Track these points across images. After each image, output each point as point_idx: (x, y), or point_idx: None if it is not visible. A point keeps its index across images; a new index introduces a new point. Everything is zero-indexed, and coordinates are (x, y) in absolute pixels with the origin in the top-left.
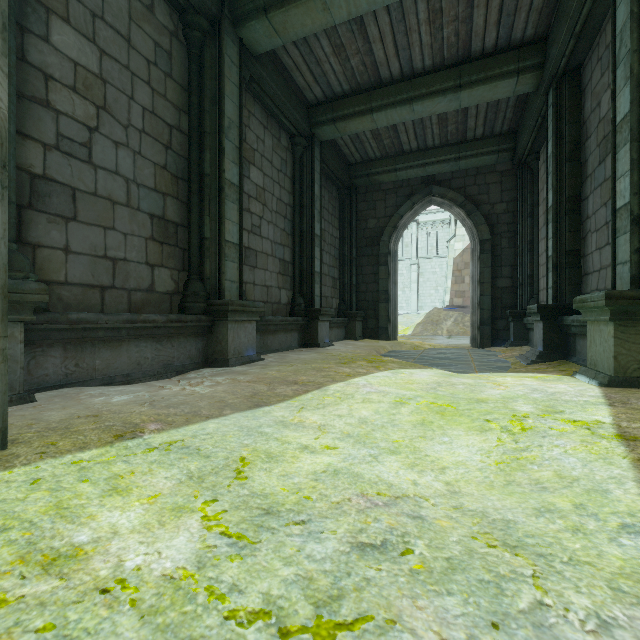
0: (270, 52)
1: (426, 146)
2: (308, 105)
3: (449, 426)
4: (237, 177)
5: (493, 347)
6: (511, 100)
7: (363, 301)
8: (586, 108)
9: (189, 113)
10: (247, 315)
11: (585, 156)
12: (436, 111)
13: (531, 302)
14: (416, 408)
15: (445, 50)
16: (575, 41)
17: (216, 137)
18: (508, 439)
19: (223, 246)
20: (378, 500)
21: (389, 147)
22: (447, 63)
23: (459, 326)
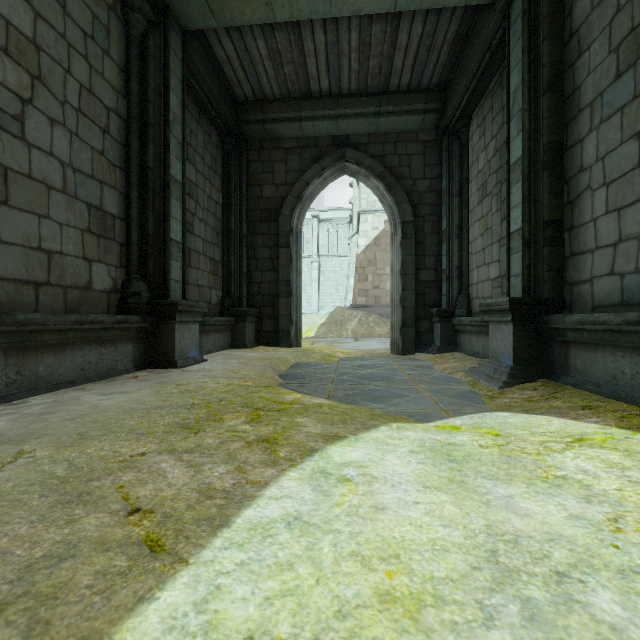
0: None
1: (340, 90)
2: None
3: None
4: None
5: (416, 353)
6: (451, 30)
7: (257, 295)
8: (579, 9)
9: None
10: None
11: (574, 82)
12: (362, 7)
13: (461, 299)
14: None
15: None
16: None
17: None
18: None
19: None
20: None
21: (292, 81)
22: None
23: (364, 327)
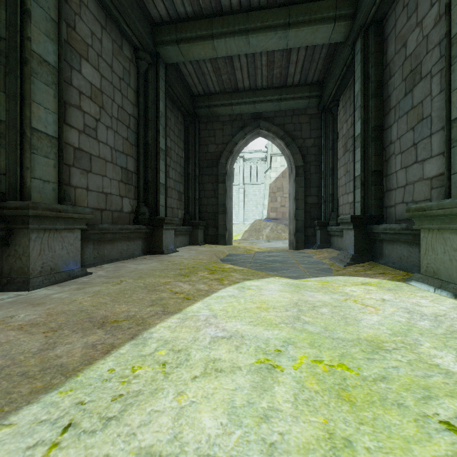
0: None
1: (256, 86)
2: (152, 23)
3: None
4: (54, 56)
5: (305, 249)
6: (323, 52)
7: (205, 212)
8: (389, 52)
9: None
10: (65, 222)
11: (388, 93)
12: (268, 47)
13: (333, 215)
14: (298, 384)
15: None
16: None
17: None
18: None
19: (27, 134)
20: None
21: (226, 83)
22: (279, 1)
23: (274, 233)
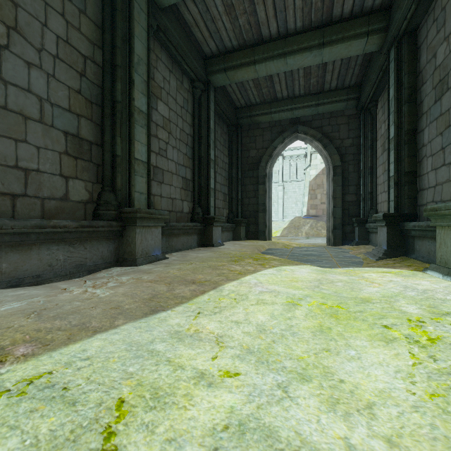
0: (174, 9)
1: (294, 95)
2: (205, 57)
3: (349, 333)
4: (145, 106)
5: (343, 245)
6: (359, 59)
7: (246, 211)
8: (422, 60)
9: (102, 48)
10: (153, 221)
11: (421, 98)
12: (304, 64)
13: (371, 212)
14: (309, 310)
15: (313, 14)
16: (416, 6)
17: (126, 70)
18: (422, 355)
19: (132, 163)
20: None
21: (266, 95)
22: (313, 25)
23: (314, 230)
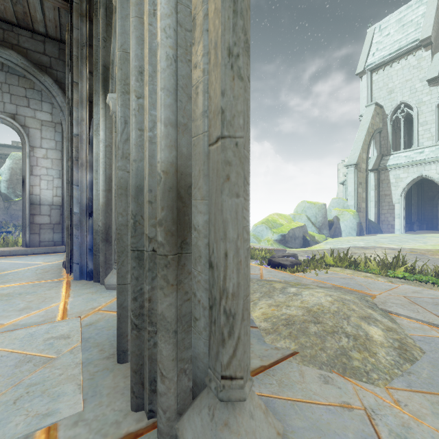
0: None
1: None
2: None
3: None
4: None
5: None
6: None
7: (426, 218)
8: None
9: None
10: None
11: None
12: None
13: None
14: None
15: None
16: None
17: None
18: None
19: None
20: (434, 236)
21: None
22: None
23: None
